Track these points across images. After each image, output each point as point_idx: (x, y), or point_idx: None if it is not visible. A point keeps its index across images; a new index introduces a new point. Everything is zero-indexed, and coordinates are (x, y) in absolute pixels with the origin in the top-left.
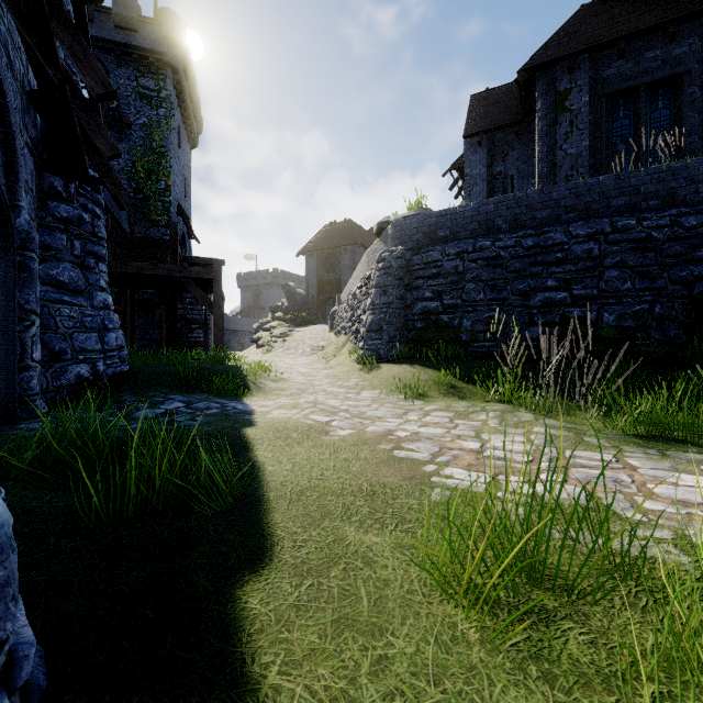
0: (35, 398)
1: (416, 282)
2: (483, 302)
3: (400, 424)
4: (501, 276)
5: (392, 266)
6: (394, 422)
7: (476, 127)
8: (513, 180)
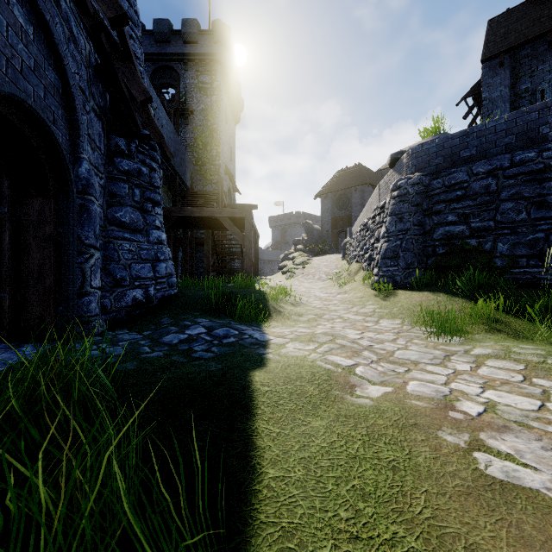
0: (94, 318)
1: (437, 207)
2: (526, 222)
3: (449, 379)
4: (551, 190)
5: (409, 193)
6: (439, 373)
7: (496, 49)
8: (544, 95)
